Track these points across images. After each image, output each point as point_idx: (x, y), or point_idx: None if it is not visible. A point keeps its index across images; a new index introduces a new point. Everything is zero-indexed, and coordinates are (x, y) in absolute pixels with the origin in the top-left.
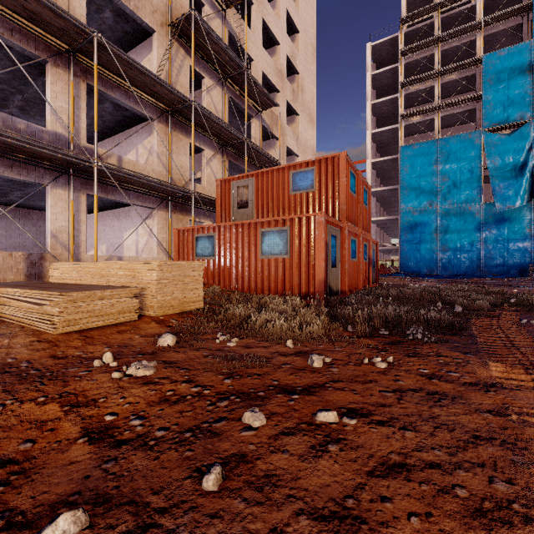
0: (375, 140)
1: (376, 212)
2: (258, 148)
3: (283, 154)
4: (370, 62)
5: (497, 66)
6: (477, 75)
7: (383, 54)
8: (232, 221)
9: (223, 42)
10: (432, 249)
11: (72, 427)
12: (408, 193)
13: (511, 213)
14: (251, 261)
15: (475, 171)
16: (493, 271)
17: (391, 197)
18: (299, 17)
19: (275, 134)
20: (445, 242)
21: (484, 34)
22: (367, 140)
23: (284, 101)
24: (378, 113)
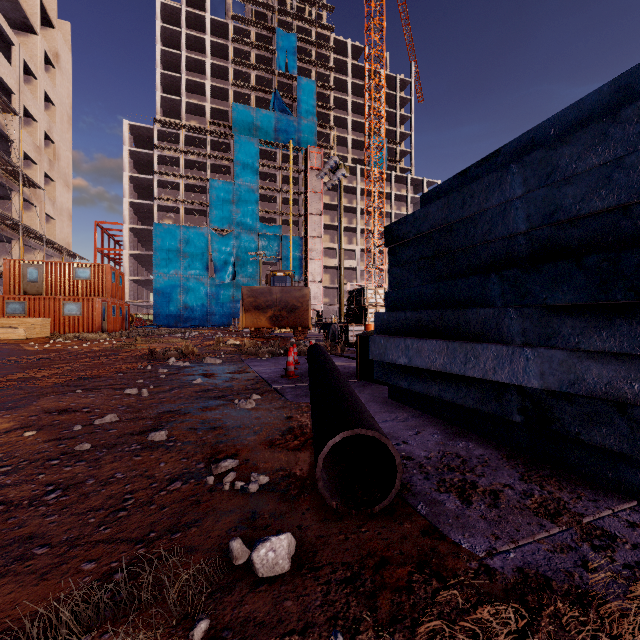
0: (133, 206)
1: (134, 269)
2: (30, 228)
3: (41, 220)
4: (128, 138)
5: (217, 189)
6: (208, 188)
7: (140, 133)
8: (22, 289)
9: (6, 157)
10: (178, 306)
11: (70, 344)
12: (160, 262)
13: (224, 286)
14: (57, 317)
15: (205, 255)
16: (215, 323)
17: (148, 259)
18: (55, 93)
19: (34, 203)
20: (187, 302)
21: (212, 162)
22: (125, 206)
23: (42, 172)
24: (135, 183)
